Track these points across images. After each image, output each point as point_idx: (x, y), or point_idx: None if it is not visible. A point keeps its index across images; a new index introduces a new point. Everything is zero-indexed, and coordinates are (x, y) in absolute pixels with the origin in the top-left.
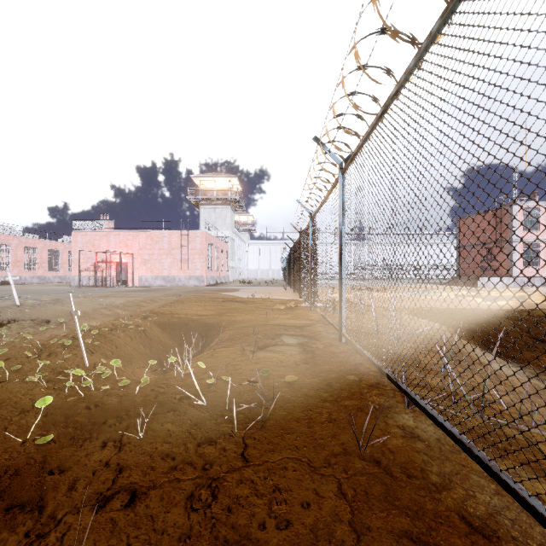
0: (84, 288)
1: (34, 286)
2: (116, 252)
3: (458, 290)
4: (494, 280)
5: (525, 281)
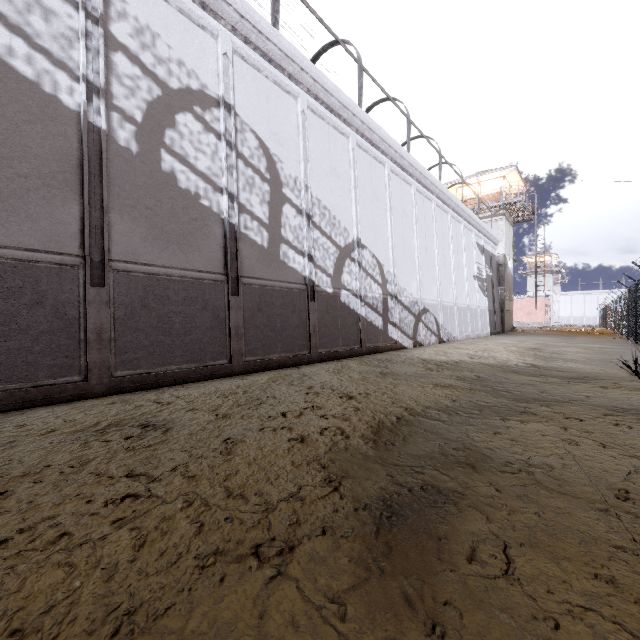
0: None
1: None
2: None
3: None
4: None
5: None
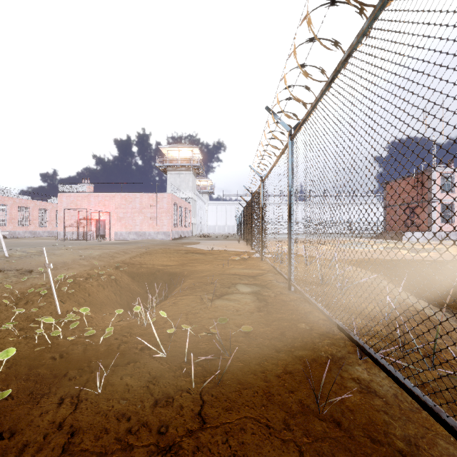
0: (67, 241)
1: (26, 239)
2: (95, 211)
3: (386, 243)
4: (416, 234)
5: (442, 236)
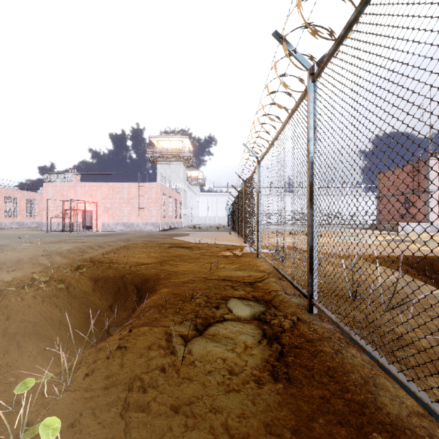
0: (50, 233)
1: (10, 230)
2: (82, 201)
3: (385, 235)
4: (413, 225)
5: None
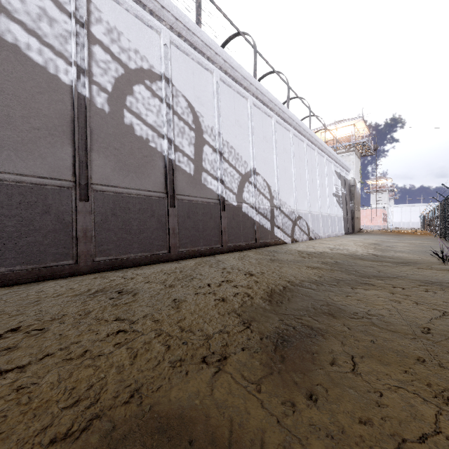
0: None
1: None
2: None
3: None
4: None
5: None
